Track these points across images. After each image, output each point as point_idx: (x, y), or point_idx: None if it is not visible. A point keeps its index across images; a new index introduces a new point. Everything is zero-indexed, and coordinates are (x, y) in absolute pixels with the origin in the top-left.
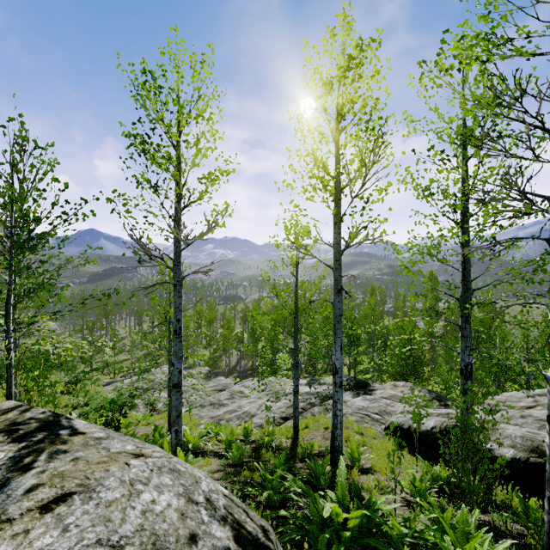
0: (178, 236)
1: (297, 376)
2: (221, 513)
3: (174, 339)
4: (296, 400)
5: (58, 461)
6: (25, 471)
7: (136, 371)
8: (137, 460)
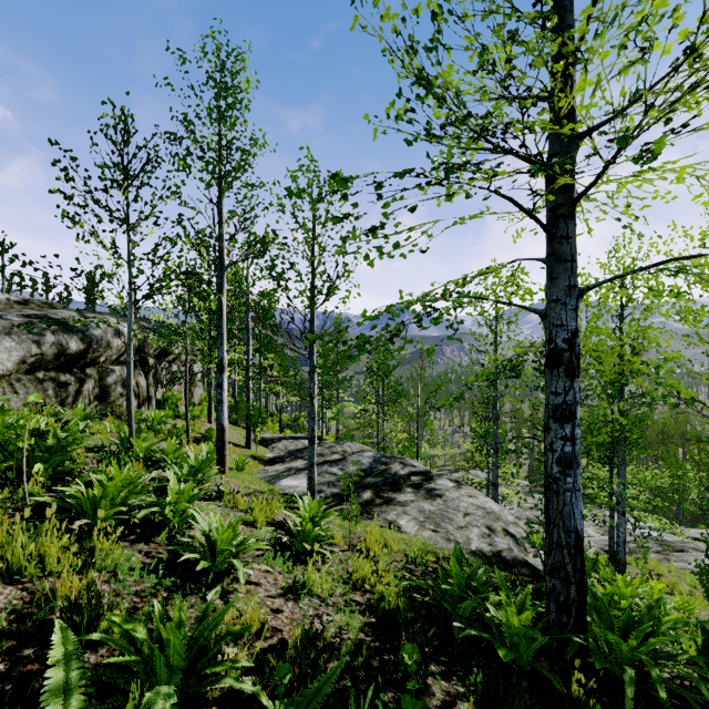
0: (495, 389)
1: (613, 508)
2: (511, 518)
3: (493, 455)
4: (612, 530)
5: (466, 490)
6: (461, 489)
7: (449, 469)
8: (485, 497)
